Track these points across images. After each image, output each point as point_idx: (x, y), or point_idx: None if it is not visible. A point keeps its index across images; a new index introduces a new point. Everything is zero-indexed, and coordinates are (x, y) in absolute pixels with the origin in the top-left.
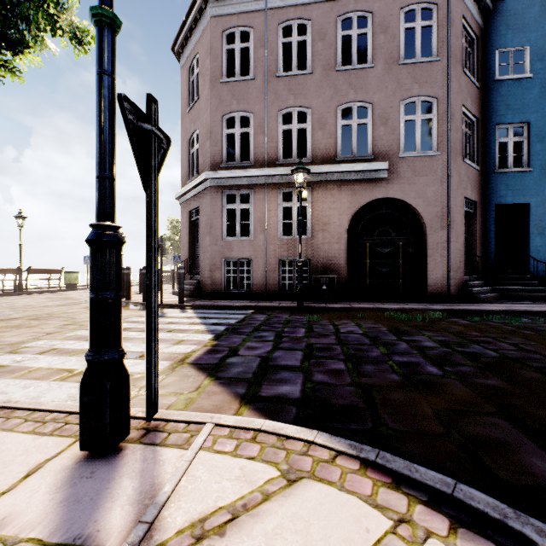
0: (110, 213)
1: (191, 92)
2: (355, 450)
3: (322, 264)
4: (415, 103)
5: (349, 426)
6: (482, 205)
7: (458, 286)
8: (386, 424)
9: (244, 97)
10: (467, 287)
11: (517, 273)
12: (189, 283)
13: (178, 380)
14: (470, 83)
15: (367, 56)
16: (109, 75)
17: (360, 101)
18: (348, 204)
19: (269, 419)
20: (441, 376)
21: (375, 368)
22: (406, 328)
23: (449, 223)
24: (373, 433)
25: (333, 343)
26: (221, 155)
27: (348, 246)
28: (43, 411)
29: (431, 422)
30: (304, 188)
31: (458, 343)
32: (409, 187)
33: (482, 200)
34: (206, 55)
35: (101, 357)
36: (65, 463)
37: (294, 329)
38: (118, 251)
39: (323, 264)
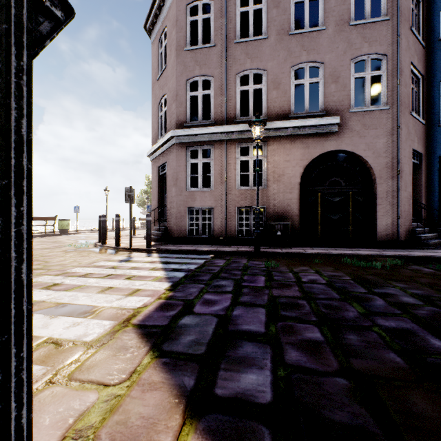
0: None
1: (160, 63)
2: None
3: (277, 212)
4: (365, 61)
5: None
6: (427, 156)
7: (406, 232)
8: None
9: (205, 63)
10: (415, 234)
11: None
12: (158, 229)
13: (112, 355)
14: (417, 42)
15: None
16: None
17: (312, 62)
18: (301, 156)
19: None
20: None
21: (362, 340)
22: (370, 276)
23: (398, 172)
24: None
25: (298, 296)
26: (185, 115)
27: (300, 195)
28: None
29: None
30: (260, 140)
31: None
32: (359, 139)
33: (427, 152)
34: (172, 27)
35: None
36: None
37: (254, 277)
38: None
39: (278, 212)
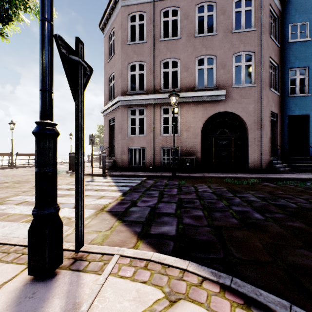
0: (49, 114)
1: (110, 50)
2: (215, 277)
3: (187, 150)
4: (242, 55)
5: (208, 255)
6: (281, 115)
7: (267, 163)
8: (232, 254)
9: (141, 53)
10: (272, 164)
11: (301, 156)
12: (109, 162)
13: (99, 222)
14: (274, 43)
15: (212, 30)
16: (48, 21)
17: (209, 55)
18: (202, 115)
19: (156, 250)
20: (264, 220)
21: (222, 215)
22: (238, 188)
23: (261, 126)
24: (225, 261)
25: (194, 198)
26: (127, 87)
27: (202, 140)
28: (9, 245)
29: (262, 253)
30: (176, 105)
31: (271, 198)
32: (238, 105)
33: (281, 113)
34: (118, 28)
35: (42, 212)
36: (16, 285)
37: (170, 189)
38: (54, 140)
39: (187, 151)
